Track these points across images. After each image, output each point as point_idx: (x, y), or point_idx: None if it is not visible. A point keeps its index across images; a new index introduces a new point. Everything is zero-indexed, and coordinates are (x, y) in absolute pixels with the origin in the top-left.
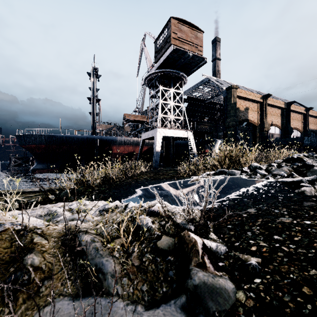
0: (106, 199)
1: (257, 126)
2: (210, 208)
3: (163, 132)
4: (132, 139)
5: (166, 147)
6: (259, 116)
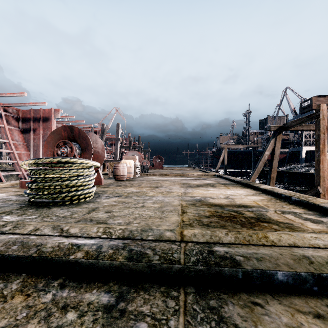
0: None
1: None
2: None
3: (306, 148)
4: None
5: None
6: None
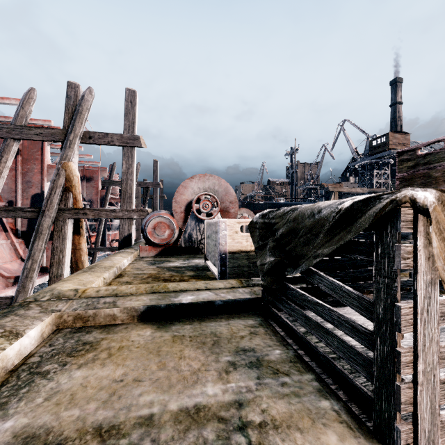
0: None
1: None
2: None
3: None
4: None
5: None
6: None
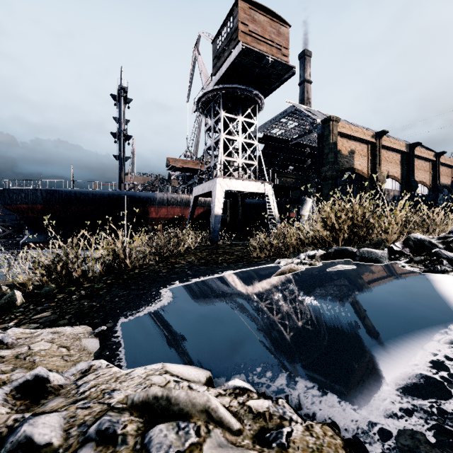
0: (88, 316)
1: (367, 178)
2: (402, 442)
3: (226, 184)
4: (179, 197)
5: (231, 210)
6: (369, 163)
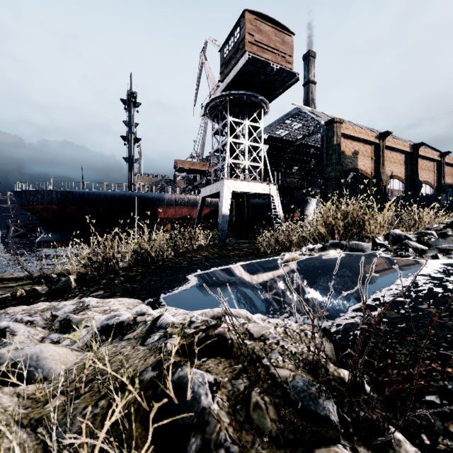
0: (134, 293)
1: (371, 179)
2: (346, 326)
3: (233, 186)
4: (186, 198)
5: (237, 210)
6: (373, 163)
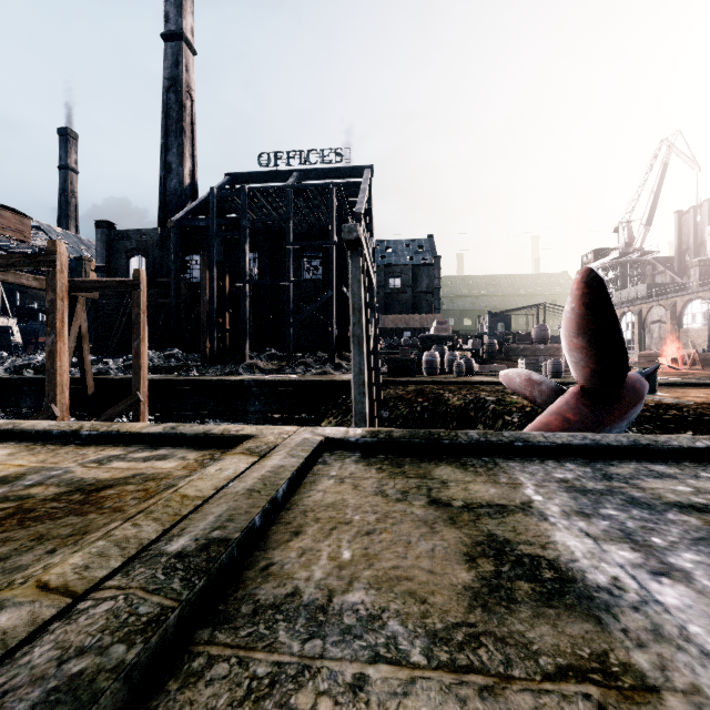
0: None
1: None
2: None
3: None
4: None
5: None
6: None
